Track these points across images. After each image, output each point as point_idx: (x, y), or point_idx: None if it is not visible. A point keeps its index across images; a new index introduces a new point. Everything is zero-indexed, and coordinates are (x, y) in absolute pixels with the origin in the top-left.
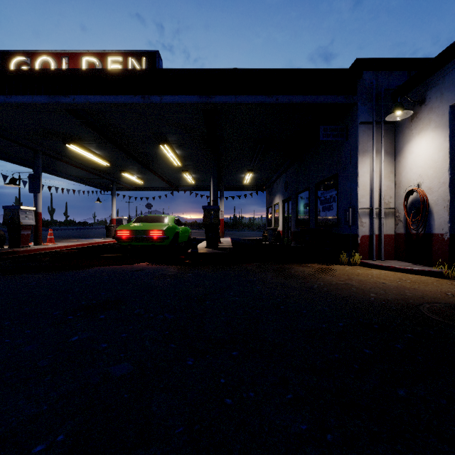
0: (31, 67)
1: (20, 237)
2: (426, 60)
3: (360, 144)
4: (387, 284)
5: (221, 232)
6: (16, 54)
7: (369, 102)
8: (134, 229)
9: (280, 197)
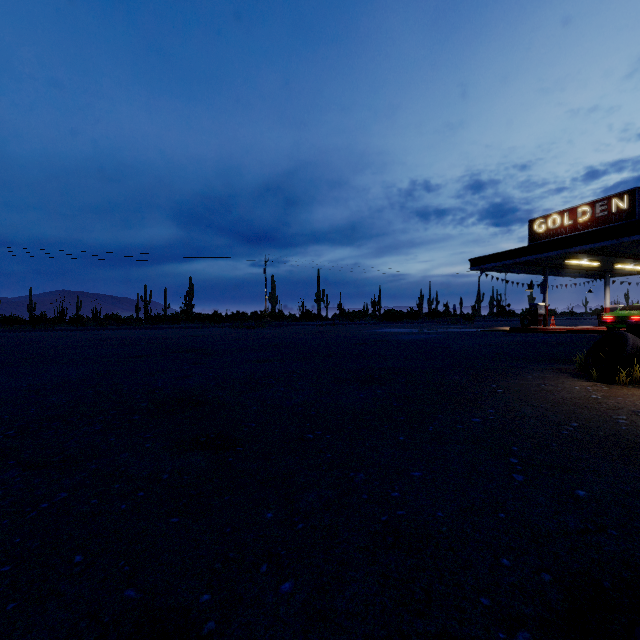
0: (545, 224)
1: (537, 321)
2: None
3: None
4: None
5: None
6: (537, 219)
7: None
8: (616, 316)
9: None
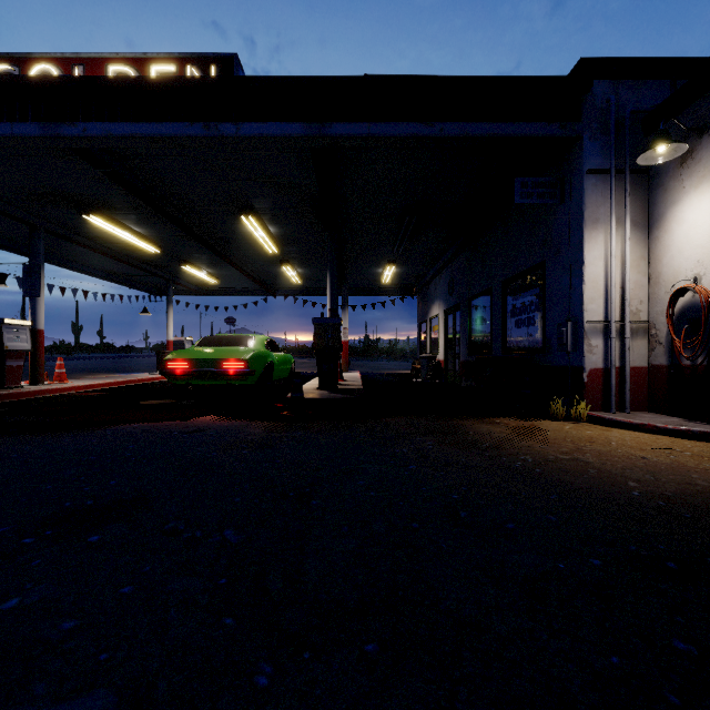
0: None
1: (4, 372)
2: (705, 60)
3: (588, 209)
4: (651, 461)
5: (344, 363)
6: None
7: (603, 135)
8: (195, 359)
9: (441, 305)
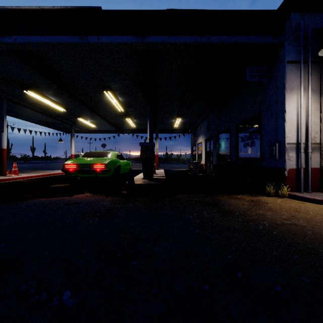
0: None
1: None
2: None
3: (287, 82)
4: None
5: (156, 165)
6: None
7: (296, 42)
8: (79, 163)
9: (203, 137)
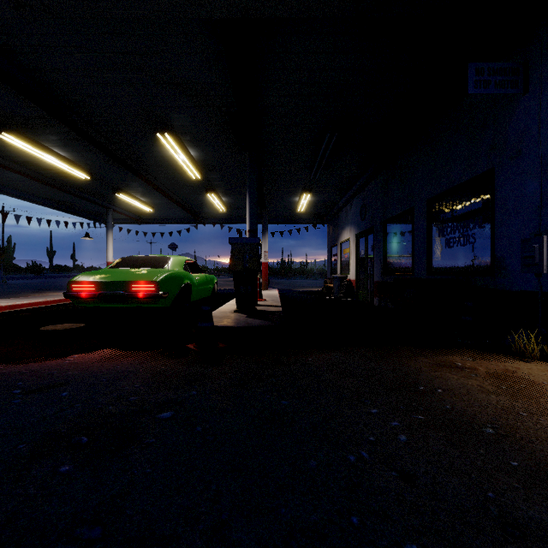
0: None
1: None
2: None
3: None
4: None
5: (264, 282)
6: None
7: None
8: (102, 280)
9: (352, 230)
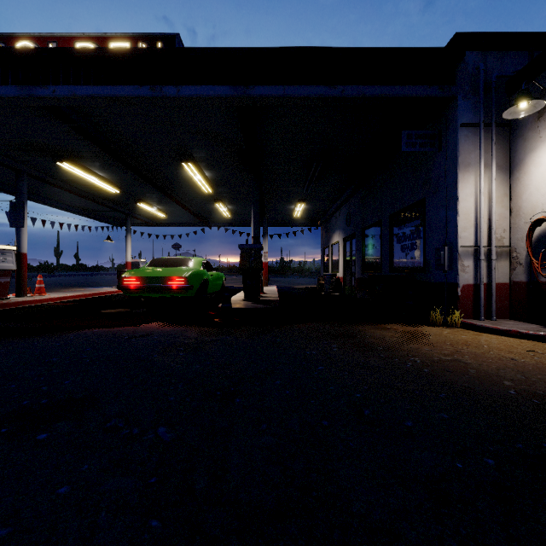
0: None
1: None
2: None
3: (461, 155)
4: (519, 362)
5: (264, 279)
6: None
7: (473, 95)
8: (145, 276)
9: (340, 234)
